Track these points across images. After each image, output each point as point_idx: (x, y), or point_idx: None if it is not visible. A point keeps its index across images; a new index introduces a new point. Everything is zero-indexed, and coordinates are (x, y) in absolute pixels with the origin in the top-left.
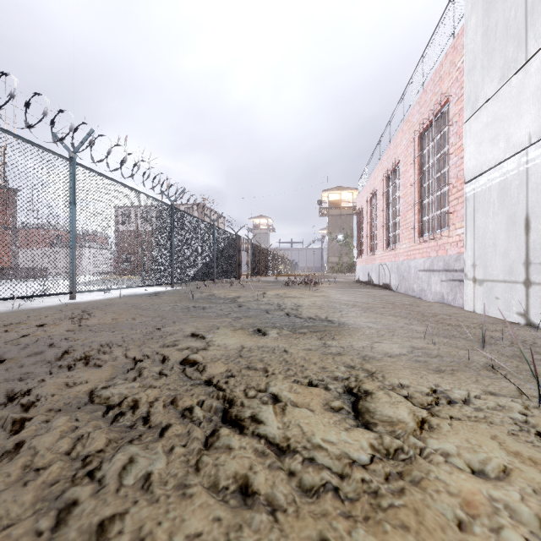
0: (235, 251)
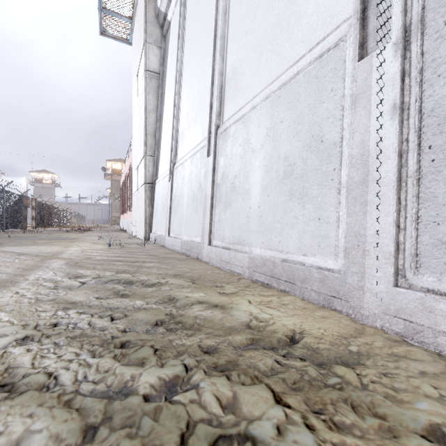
0: (21, 208)
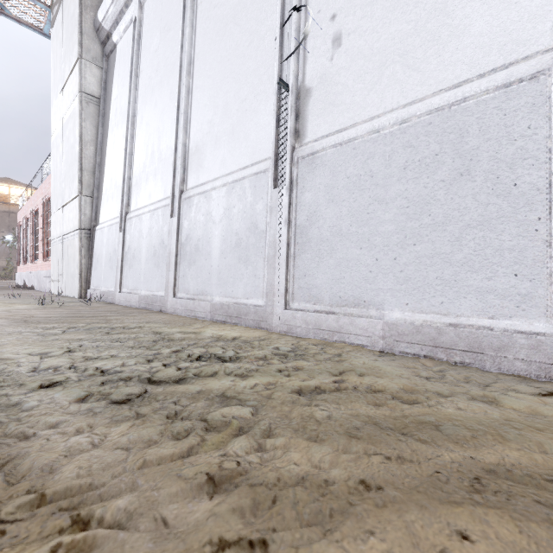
0: None
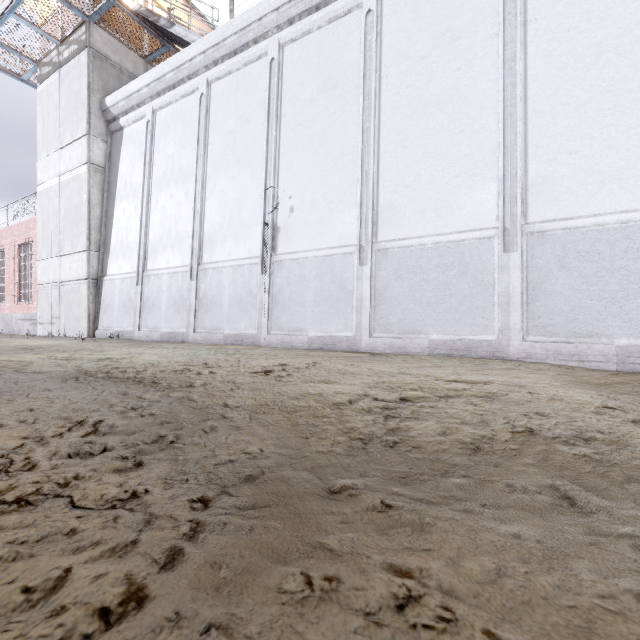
0: None
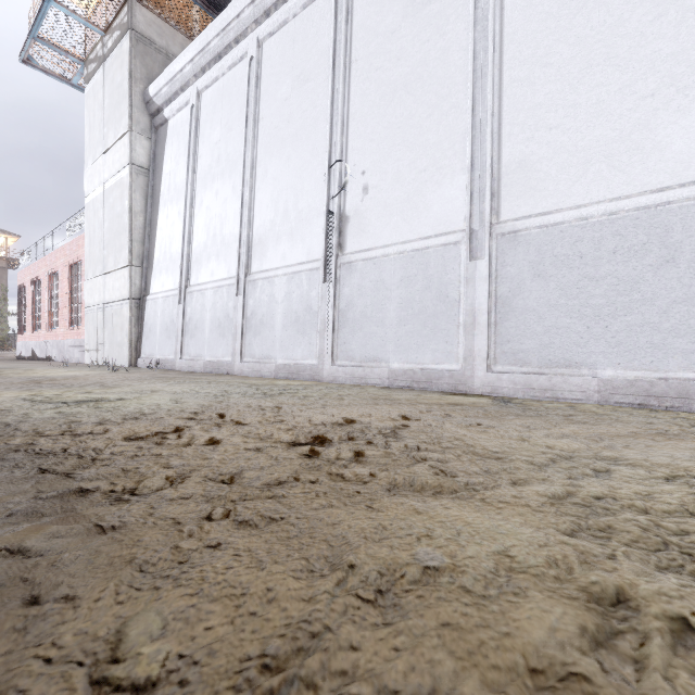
0: None
